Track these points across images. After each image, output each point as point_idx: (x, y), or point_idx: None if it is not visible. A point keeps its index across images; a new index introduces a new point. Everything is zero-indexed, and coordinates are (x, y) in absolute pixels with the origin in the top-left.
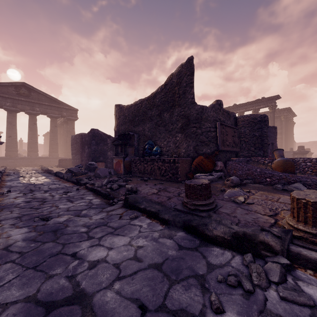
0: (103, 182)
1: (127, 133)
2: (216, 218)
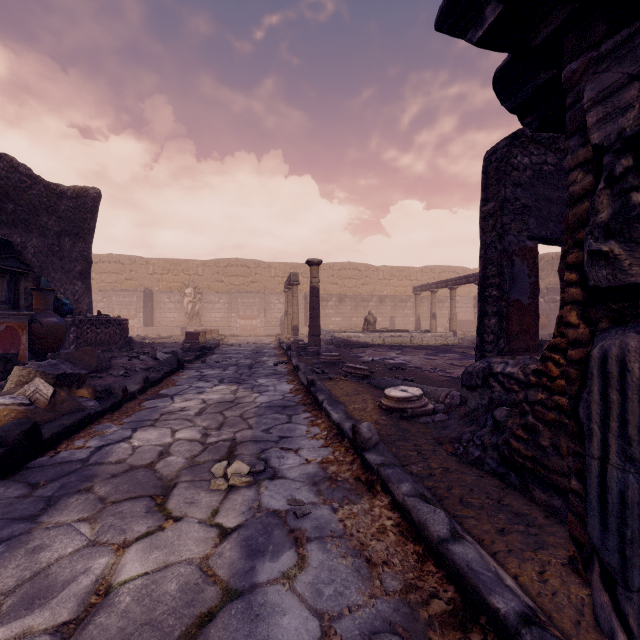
0: (150, 361)
1: (6, 241)
2: (210, 342)
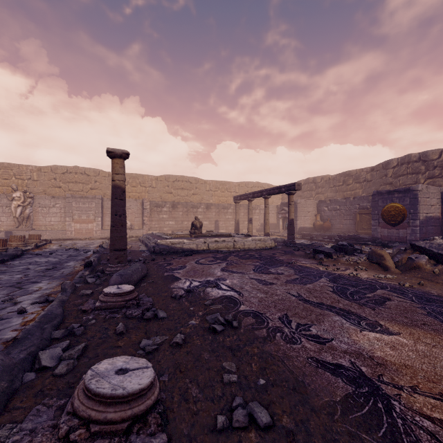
0: None
1: None
2: (4, 252)
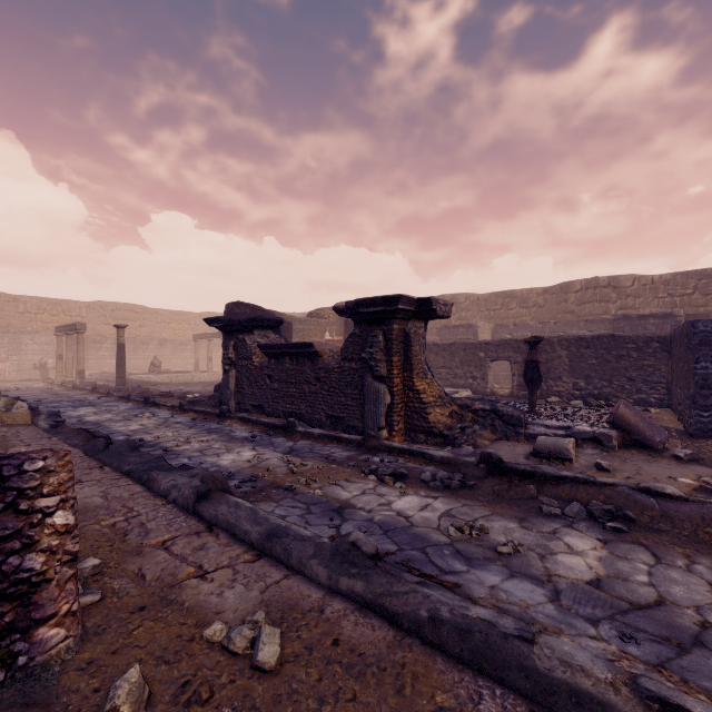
0: None
1: None
2: None
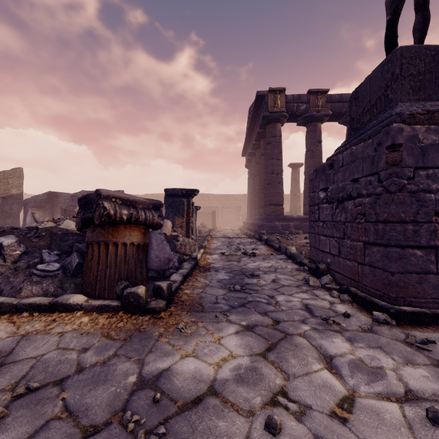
0: None
1: None
2: None
